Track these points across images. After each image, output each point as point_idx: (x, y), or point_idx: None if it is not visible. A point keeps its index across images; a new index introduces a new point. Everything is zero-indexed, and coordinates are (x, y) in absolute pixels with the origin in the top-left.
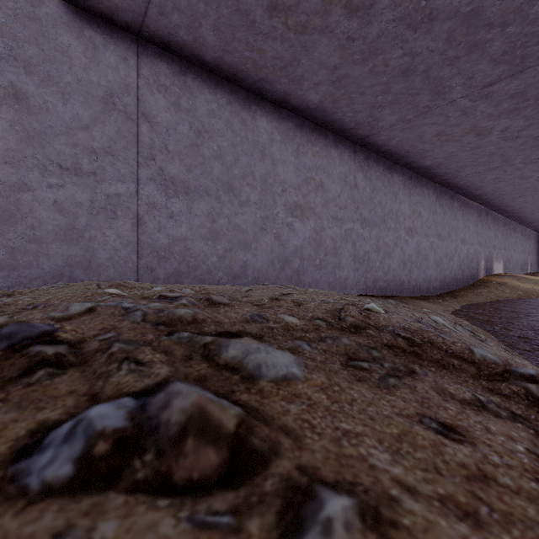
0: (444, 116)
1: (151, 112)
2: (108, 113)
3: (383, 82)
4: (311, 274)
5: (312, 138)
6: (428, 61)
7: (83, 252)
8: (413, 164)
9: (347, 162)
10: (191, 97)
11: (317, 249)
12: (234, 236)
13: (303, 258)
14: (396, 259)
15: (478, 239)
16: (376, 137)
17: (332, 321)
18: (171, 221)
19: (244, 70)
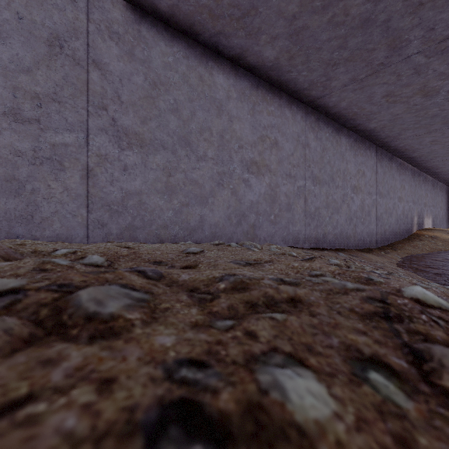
0: (396, 75)
1: (102, 59)
2: (53, 56)
3: (341, 35)
4: (266, 228)
5: (267, 98)
6: (390, 8)
7: (24, 205)
8: (359, 127)
9: (299, 123)
10: (146, 47)
11: (271, 205)
12: (191, 190)
13: (259, 214)
14: (343, 215)
15: (412, 197)
16: (328, 99)
17: (402, 364)
18: (124, 174)
19: (200, 21)
